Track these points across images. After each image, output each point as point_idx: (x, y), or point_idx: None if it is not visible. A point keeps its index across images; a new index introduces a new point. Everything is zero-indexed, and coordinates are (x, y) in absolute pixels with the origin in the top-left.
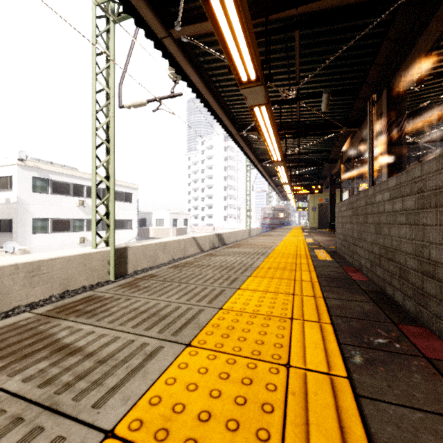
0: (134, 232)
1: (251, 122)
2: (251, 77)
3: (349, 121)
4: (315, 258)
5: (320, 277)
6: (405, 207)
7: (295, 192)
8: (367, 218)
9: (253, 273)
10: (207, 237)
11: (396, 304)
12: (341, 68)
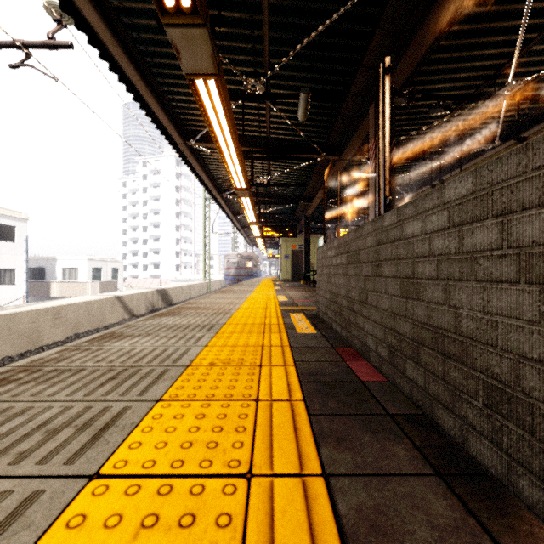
0: (20, 290)
1: (204, 128)
2: (182, 1)
3: (328, 146)
4: (292, 331)
5: (306, 383)
6: (519, 238)
7: (264, 234)
8: (380, 267)
9: (173, 385)
10: (142, 294)
11: (480, 471)
12: (323, 64)
